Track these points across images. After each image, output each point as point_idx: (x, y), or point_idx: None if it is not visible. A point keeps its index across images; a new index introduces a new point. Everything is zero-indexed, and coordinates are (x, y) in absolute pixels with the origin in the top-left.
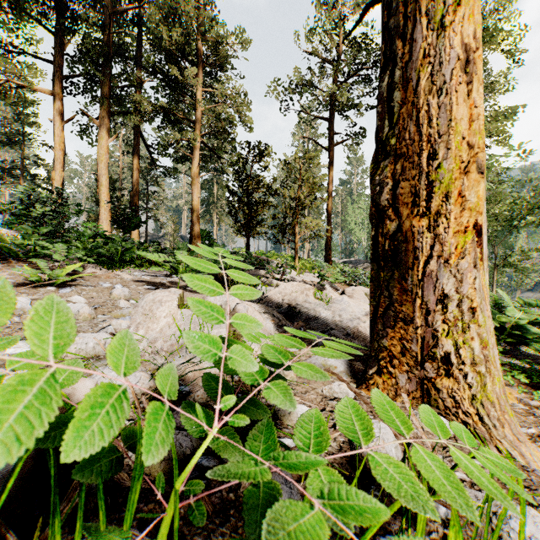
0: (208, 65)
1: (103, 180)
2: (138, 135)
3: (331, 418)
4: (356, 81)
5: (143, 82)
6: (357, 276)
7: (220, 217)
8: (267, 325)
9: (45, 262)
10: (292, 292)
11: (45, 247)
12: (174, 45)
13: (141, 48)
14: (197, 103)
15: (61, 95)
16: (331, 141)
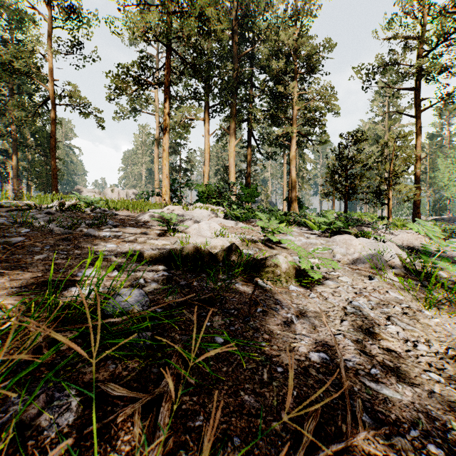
0: (303, 72)
1: (232, 169)
2: (250, 134)
3: (454, 277)
4: (451, 45)
5: (254, 97)
6: (455, 232)
7: (302, 184)
8: (403, 252)
9: (252, 223)
10: (407, 239)
11: (246, 215)
12: (280, 69)
13: (252, 73)
14: (295, 104)
15: (208, 119)
16: (420, 107)
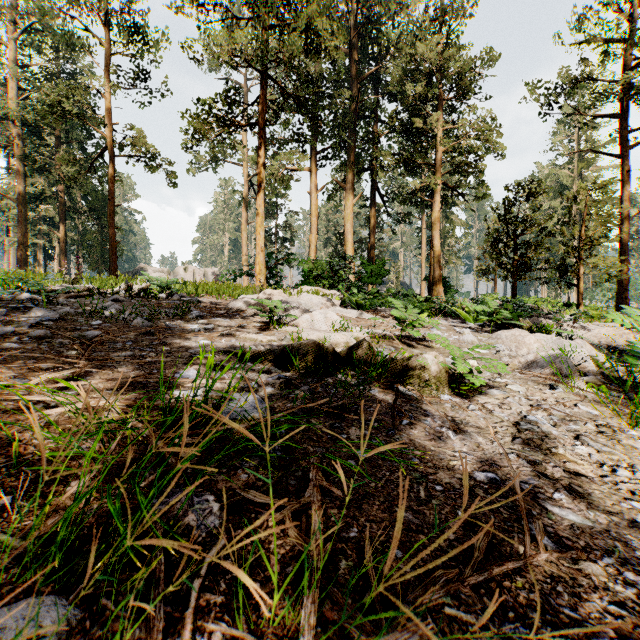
0: (450, 99)
1: (349, 238)
2: (375, 188)
3: None
4: None
5: (380, 136)
6: None
7: (448, 257)
8: (600, 354)
9: (379, 313)
10: (607, 336)
11: (371, 302)
12: (418, 95)
13: (377, 103)
14: (439, 143)
15: (315, 169)
16: (627, 142)
